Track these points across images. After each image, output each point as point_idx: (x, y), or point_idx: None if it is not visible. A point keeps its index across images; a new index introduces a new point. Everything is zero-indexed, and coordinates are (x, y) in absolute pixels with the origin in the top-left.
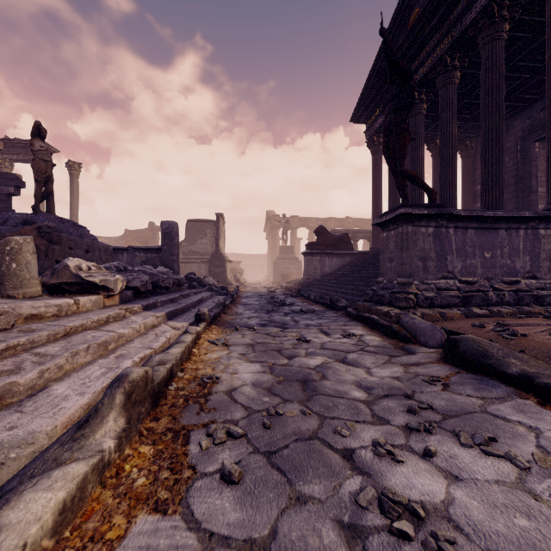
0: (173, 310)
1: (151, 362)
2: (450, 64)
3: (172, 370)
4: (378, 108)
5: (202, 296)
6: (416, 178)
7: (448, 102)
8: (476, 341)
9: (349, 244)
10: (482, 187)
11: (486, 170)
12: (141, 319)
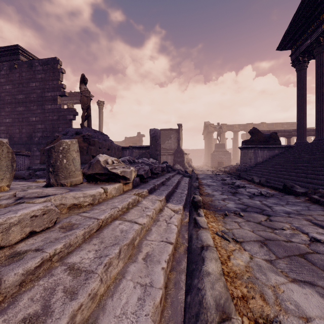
0: (168, 193)
1: (206, 308)
2: None
3: None
4: (304, 34)
5: (178, 179)
6: None
7: None
8: None
9: (277, 140)
10: None
11: None
12: (151, 204)
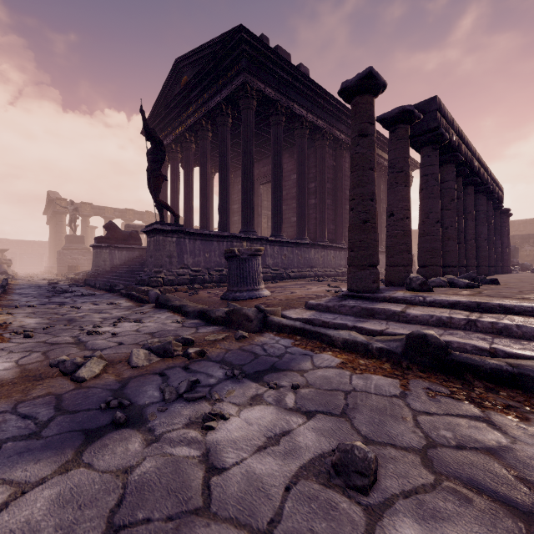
0: None
1: None
2: (205, 126)
3: None
4: (163, 133)
5: None
6: (167, 206)
7: (204, 151)
8: (167, 296)
9: (138, 240)
10: (219, 212)
11: (220, 202)
12: None
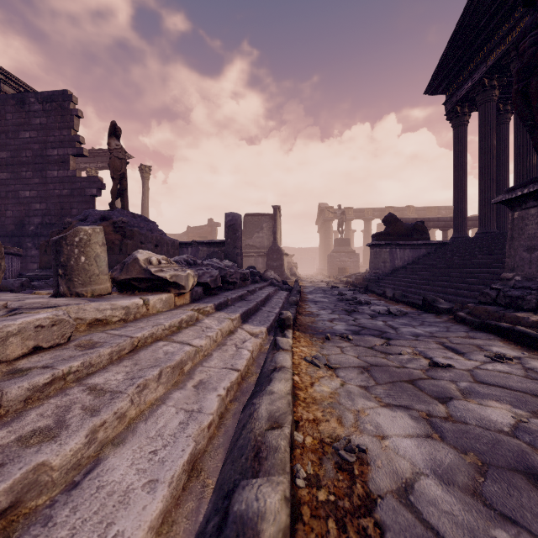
0: (246, 310)
1: (256, 419)
2: None
3: (291, 436)
4: (464, 72)
5: (268, 292)
6: None
7: None
8: None
9: (424, 233)
10: None
11: None
12: (216, 324)
